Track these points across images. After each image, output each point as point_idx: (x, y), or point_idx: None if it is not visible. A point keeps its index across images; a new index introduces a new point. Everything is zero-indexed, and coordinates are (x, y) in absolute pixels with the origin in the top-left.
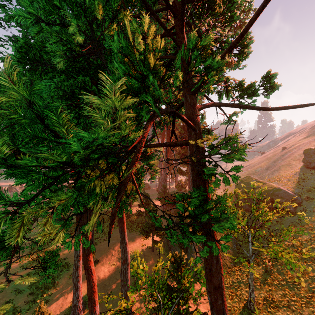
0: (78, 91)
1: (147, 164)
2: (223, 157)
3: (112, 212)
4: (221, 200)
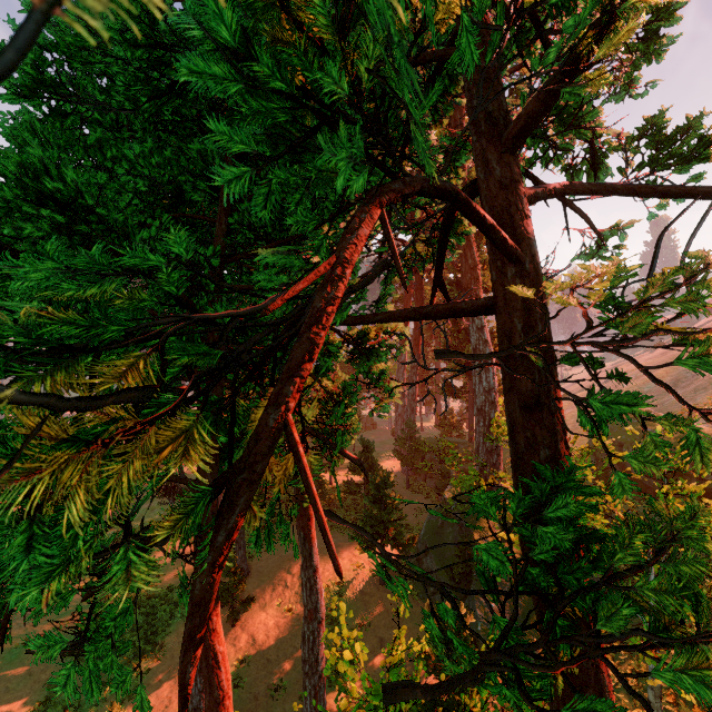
0: (190, 184)
1: (366, 371)
2: (688, 345)
3: (194, 593)
4: (679, 532)
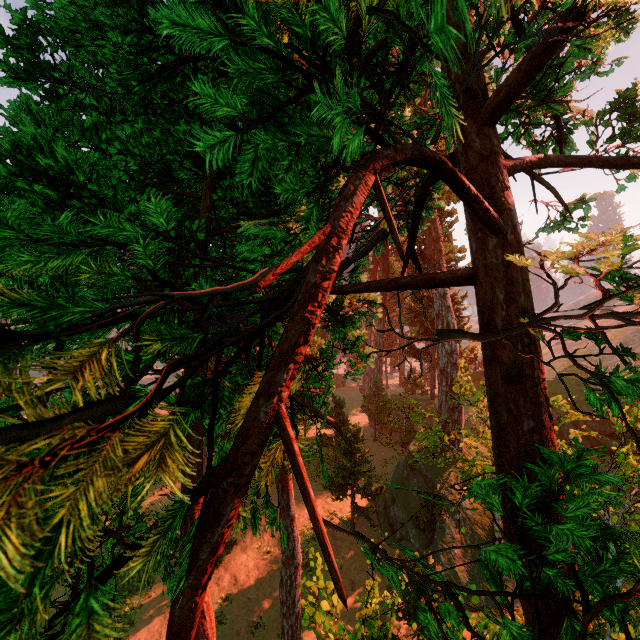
0: (177, 163)
1: (342, 337)
2: None
3: (173, 620)
4: None
